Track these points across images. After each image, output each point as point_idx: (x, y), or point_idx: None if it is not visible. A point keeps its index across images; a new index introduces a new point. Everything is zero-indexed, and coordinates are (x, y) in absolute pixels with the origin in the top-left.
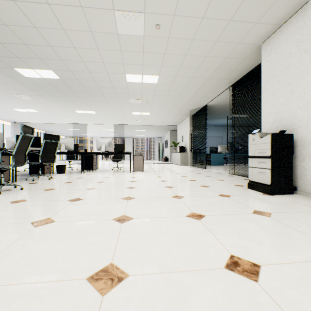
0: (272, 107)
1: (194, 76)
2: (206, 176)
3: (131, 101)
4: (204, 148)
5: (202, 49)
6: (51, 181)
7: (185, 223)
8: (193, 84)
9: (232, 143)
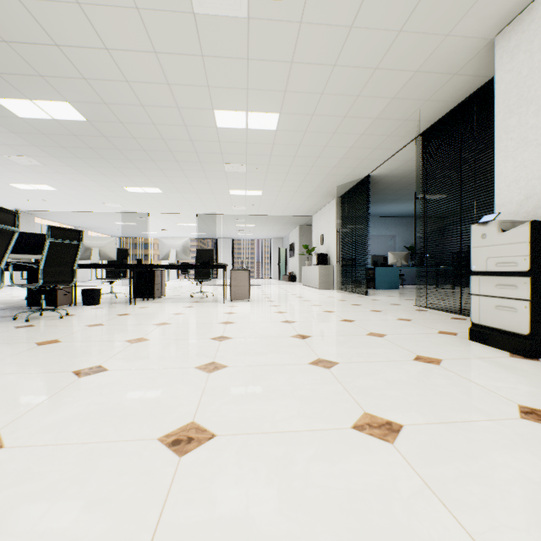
0: (522, 167)
1: (348, 114)
2: (373, 310)
3: (228, 168)
4: (361, 258)
5: (369, 50)
6: (64, 321)
7: (356, 455)
8: (345, 131)
9: (413, 248)
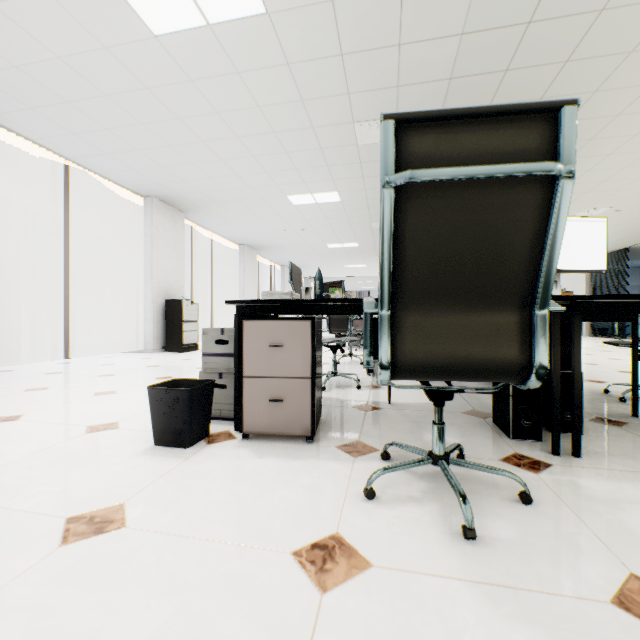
0: None
1: (629, 228)
2: None
3: None
4: None
5: None
6: None
7: None
8: (622, 233)
9: None
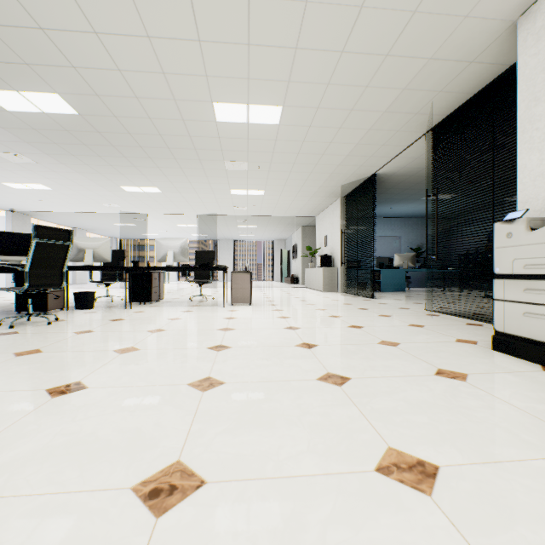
0: None
1: (356, 107)
2: (381, 315)
3: (228, 166)
4: (366, 260)
5: (380, 34)
6: (51, 327)
7: (386, 516)
8: (352, 126)
9: (419, 250)
